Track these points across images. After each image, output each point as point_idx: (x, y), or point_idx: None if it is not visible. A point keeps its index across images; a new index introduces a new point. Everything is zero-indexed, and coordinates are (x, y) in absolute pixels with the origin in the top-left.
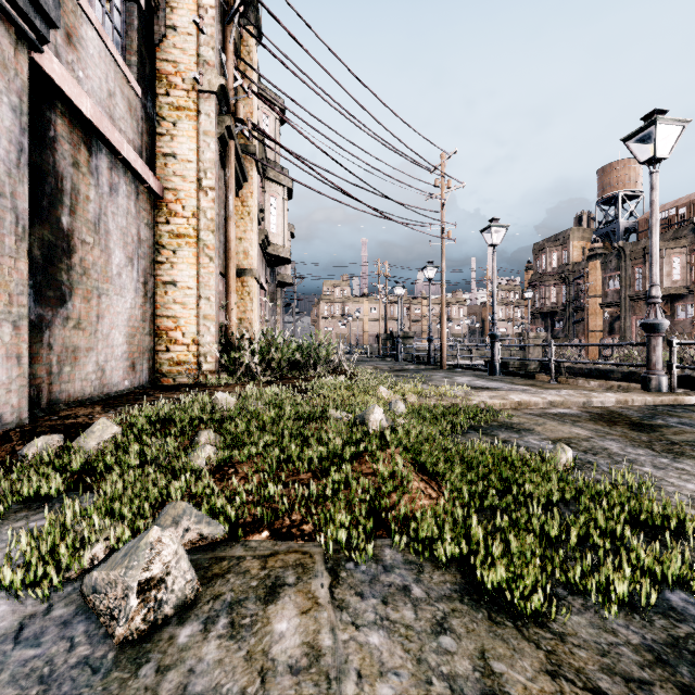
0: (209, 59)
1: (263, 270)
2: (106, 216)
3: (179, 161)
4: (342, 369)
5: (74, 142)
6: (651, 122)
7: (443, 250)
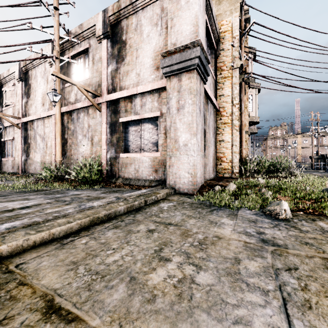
0: (236, 55)
1: None
2: (209, 122)
3: (225, 96)
4: (293, 174)
5: (205, 104)
6: None
7: None
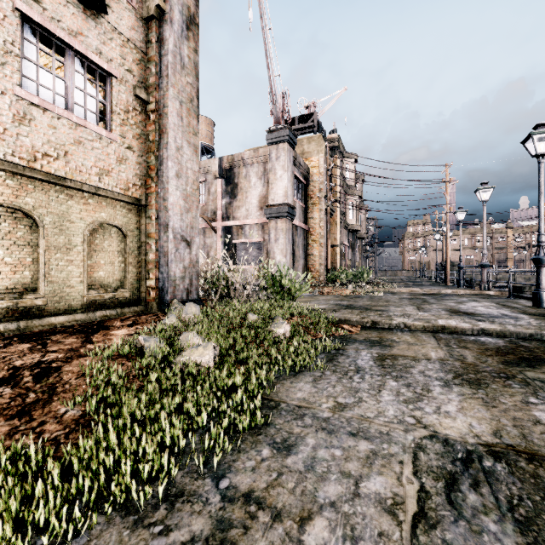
0: (321, 188)
1: (346, 237)
2: (299, 243)
3: (313, 219)
4: (377, 282)
5: (295, 231)
6: (476, 189)
7: (447, 218)
